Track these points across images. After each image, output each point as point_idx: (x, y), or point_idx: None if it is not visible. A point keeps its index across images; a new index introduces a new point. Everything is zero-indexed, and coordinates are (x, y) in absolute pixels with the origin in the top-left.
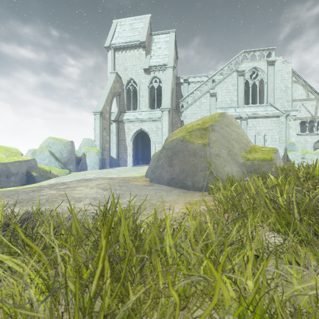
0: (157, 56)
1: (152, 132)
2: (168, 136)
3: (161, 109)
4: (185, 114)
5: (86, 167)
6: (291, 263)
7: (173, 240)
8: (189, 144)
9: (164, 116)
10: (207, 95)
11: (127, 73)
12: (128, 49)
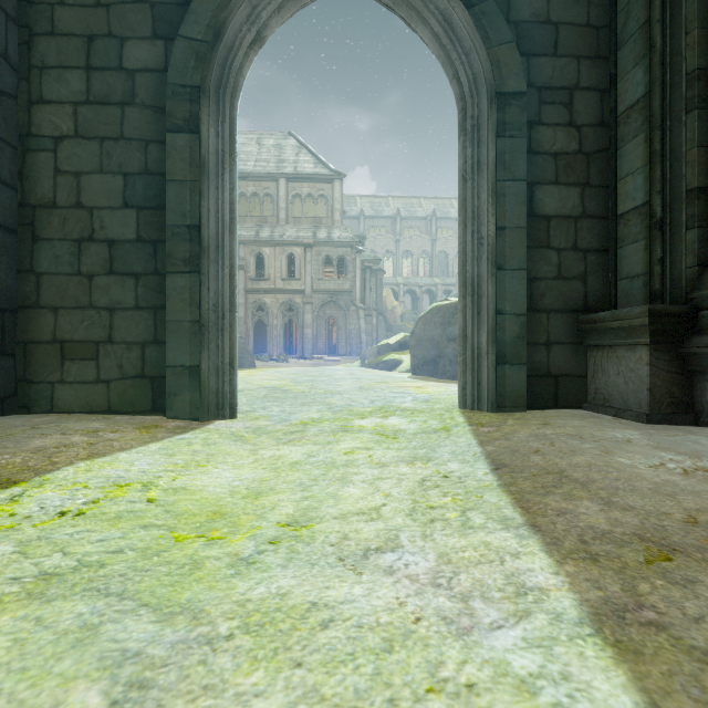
0: None
1: None
2: None
3: None
4: None
5: None
6: None
7: None
8: None
9: None
10: None
11: None
12: None
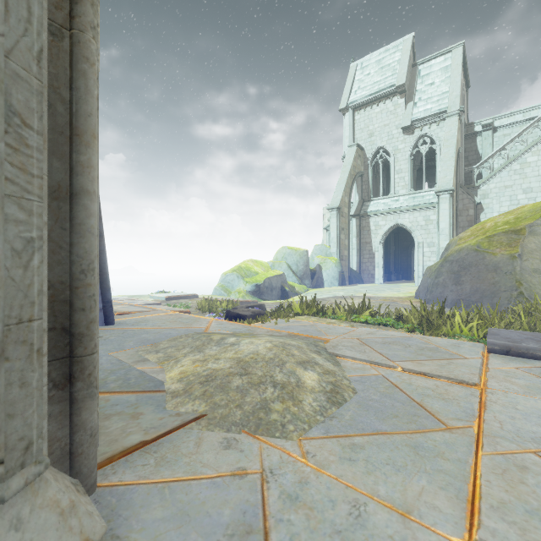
0: (427, 100)
1: (418, 228)
2: (452, 241)
3: (435, 192)
4: (485, 191)
5: (323, 282)
6: (530, 329)
7: (465, 314)
8: (487, 256)
9: (442, 203)
10: (539, 148)
11: (373, 139)
12: (375, 103)
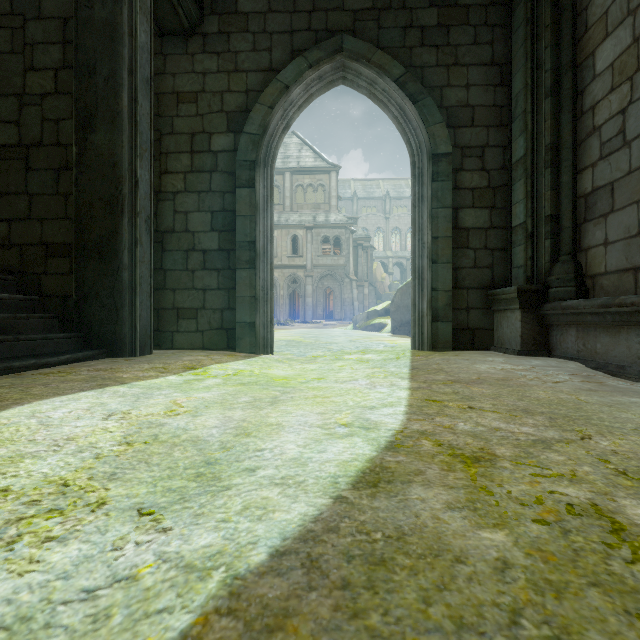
0: None
1: None
2: None
3: None
4: None
5: None
6: None
7: None
8: None
9: None
10: None
11: None
12: None
